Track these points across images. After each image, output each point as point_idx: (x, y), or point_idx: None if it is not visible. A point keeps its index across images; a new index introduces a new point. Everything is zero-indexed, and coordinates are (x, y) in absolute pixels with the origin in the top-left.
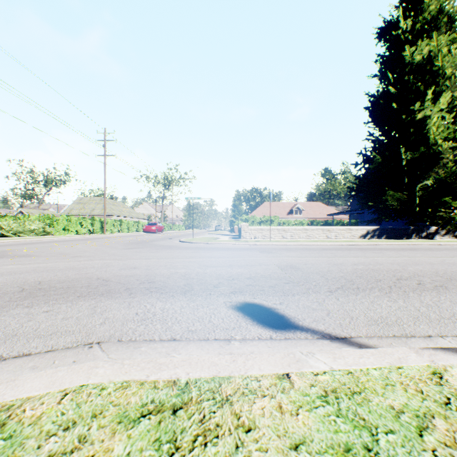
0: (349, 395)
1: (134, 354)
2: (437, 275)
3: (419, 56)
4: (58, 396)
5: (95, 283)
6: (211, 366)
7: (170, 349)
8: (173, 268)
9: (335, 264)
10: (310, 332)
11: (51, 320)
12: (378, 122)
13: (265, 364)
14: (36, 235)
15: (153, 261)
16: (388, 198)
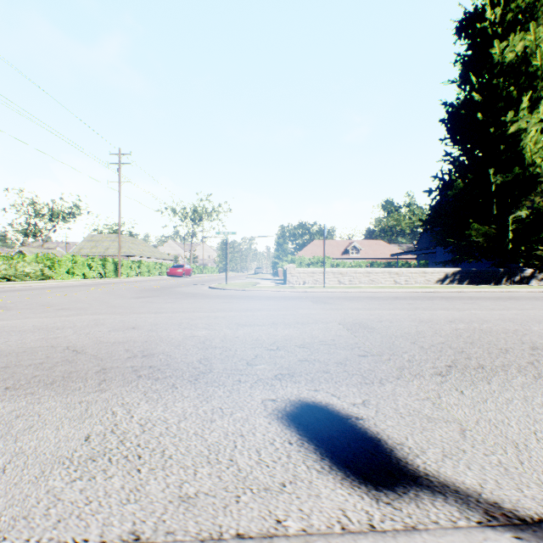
0: None
1: None
2: None
3: (511, 54)
4: None
5: (56, 357)
6: None
7: None
8: (190, 329)
9: (422, 321)
10: (452, 498)
11: None
12: (458, 138)
13: None
14: (32, 279)
15: (165, 317)
16: (473, 233)
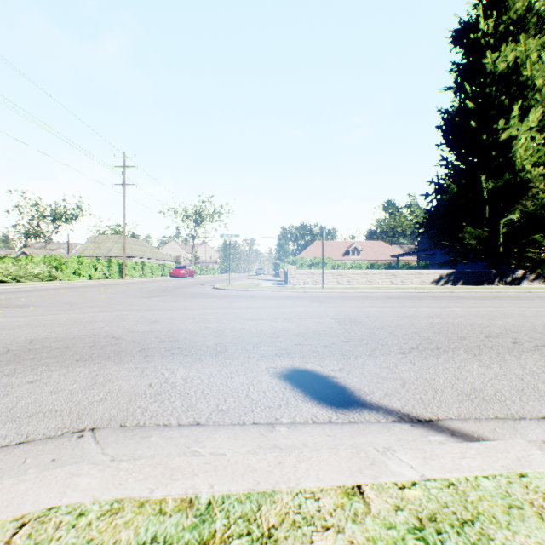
0: (457, 528)
1: (140, 448)
2: (535, 331)
3: (503, 64)
4: (10, 529)
5: (102, 341)
6: (247, 473)
7: (191, 439)
8: (203, 322)
9: (405, 317)
10: (382, 412)
11: (35, 395)
12: (453, 144)
13: (326, 469)
14: (41, 280)
15: (179, 313)
16: (466, 236)
